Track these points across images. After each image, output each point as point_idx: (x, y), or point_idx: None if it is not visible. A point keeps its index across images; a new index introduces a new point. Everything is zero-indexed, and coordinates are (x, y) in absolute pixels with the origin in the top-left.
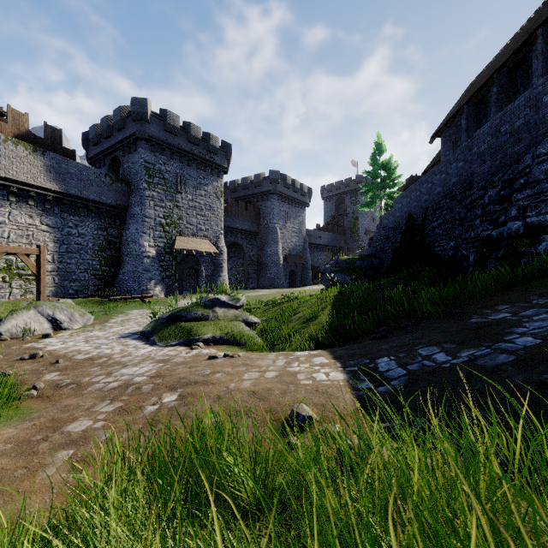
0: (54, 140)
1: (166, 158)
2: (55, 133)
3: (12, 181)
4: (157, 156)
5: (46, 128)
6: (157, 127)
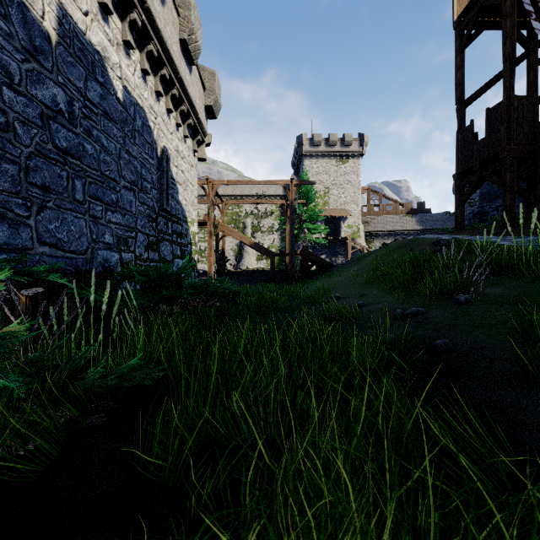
0: (421, 208)
1: None
2: (421, 204)
3: (404, 231)
4: (477, 192)
5: (418, 204)
6: None
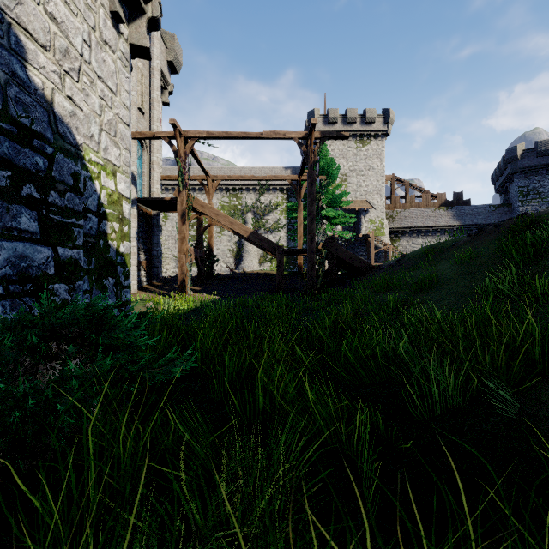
0: (458, 199)
1: (540, 177)
2: (458, 195)
3: (438, 227)
4: (531, 178)
5: (454, 194)
6: (529, 158)
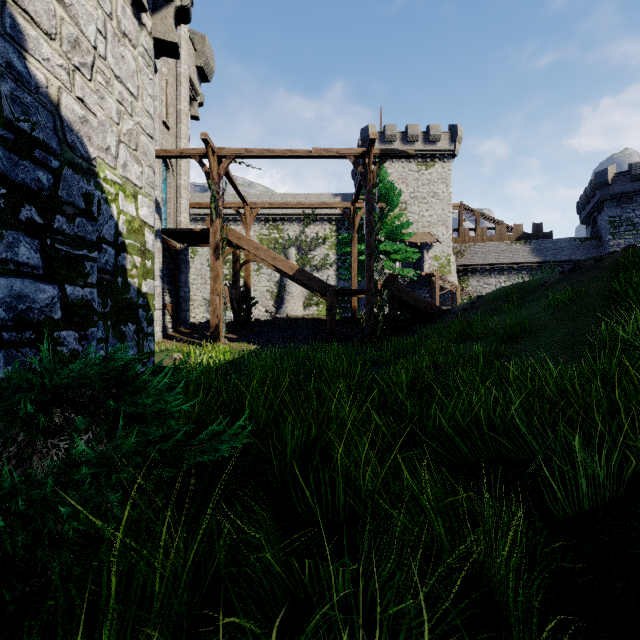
0: (537, 231)
1: (635, 205)
2: (538, 226)
3: (514, 264)
4: (624, 207)
5: (533, 226)
6: (622, 183)
